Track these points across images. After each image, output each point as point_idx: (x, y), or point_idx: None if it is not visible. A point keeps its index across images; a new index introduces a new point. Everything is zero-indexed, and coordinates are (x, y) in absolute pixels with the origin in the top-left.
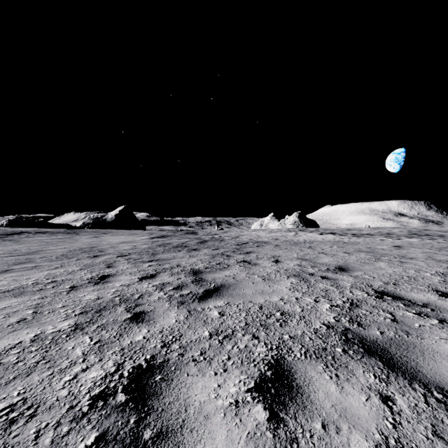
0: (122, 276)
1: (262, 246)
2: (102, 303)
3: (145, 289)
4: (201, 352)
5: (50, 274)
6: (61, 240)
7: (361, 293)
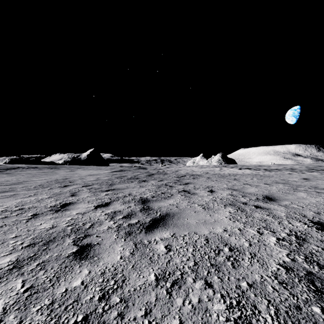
0: (81, 204)
1: (197, 178)
2: (53, 233)
3: (98, 217)
4: (146, 310)
5: (21, 202)
6: (45, 173)
7: (300, 224)
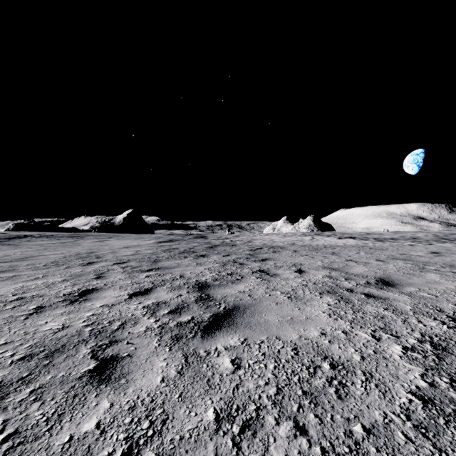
0: (109, 292)
1: (278, 252)
2: (63, 338)
3: (132, 312)
4: None
5: (23, 288)
6: (63, 244)
7: (436, 324)
